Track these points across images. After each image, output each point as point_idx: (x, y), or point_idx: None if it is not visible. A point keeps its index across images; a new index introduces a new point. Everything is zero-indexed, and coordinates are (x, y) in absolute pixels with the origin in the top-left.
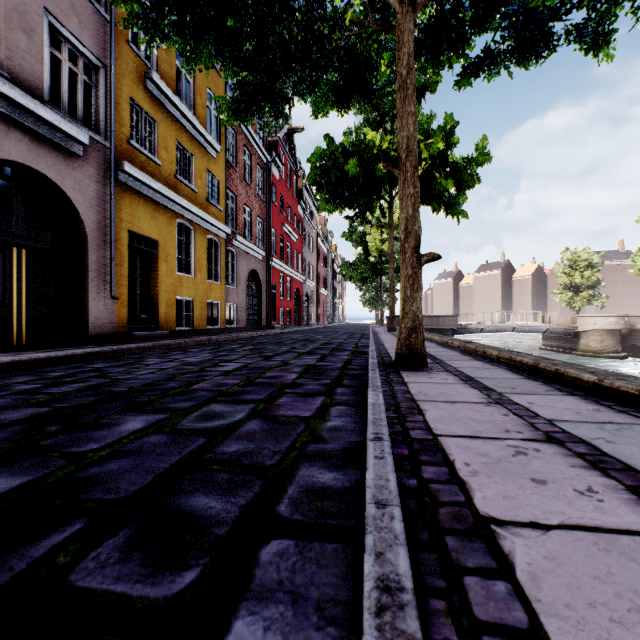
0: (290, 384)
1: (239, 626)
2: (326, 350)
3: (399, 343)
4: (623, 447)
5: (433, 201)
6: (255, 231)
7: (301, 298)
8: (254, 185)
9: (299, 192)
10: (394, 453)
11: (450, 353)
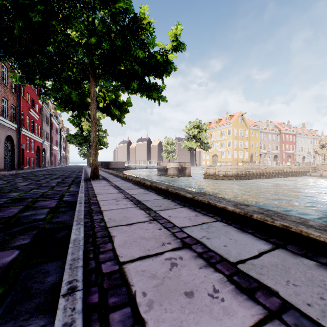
0: (55, 185)
1: (66, 198)
2: (63, 177)
3: (91, 172)
4: (121, 185)
5: (112, 116)
6: (10, 113)
7: (41, 151)
8: (9, 86)
9: (39, 90)
10: (85, 188)
11: (110, 176)
